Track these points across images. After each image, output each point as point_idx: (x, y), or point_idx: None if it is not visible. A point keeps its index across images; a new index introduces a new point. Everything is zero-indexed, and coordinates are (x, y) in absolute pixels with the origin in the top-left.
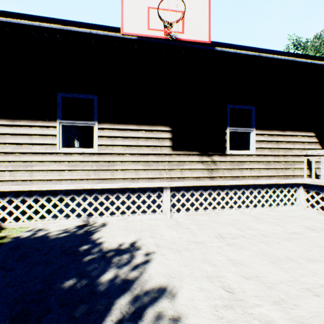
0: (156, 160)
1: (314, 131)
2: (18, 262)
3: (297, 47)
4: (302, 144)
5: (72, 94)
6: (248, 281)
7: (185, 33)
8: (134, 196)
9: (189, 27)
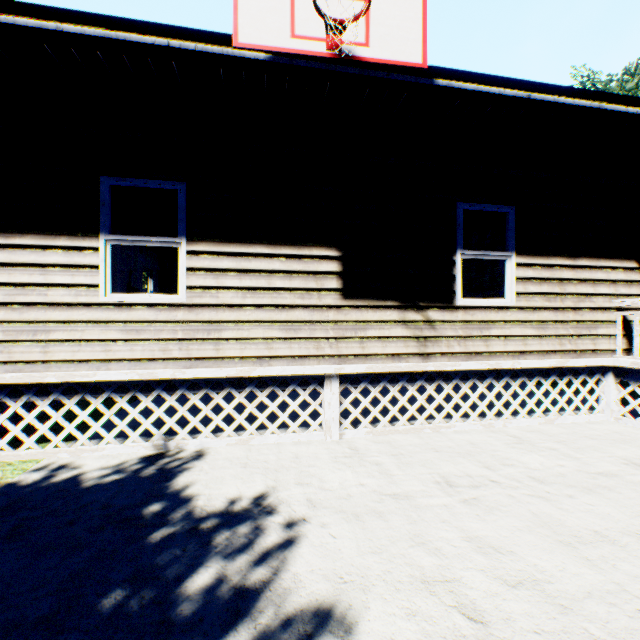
0: (308, 319)
1: (637, 258)
2: (8, 544)
3: None
4: (613, 284)
5: (132, 180)
6: (515, 592)
7: (372, 45)
8: (264, 395)
9: (381, 32)
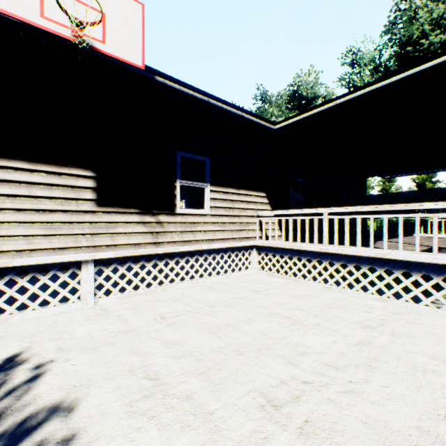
0: (68, 221)
1: (266, 191)
2: None
3: (265, 100)
4: (256, 204)
5: None
6: (179, 360)
7: (108, 44)
8: (25, 280)
9: (114, 38)
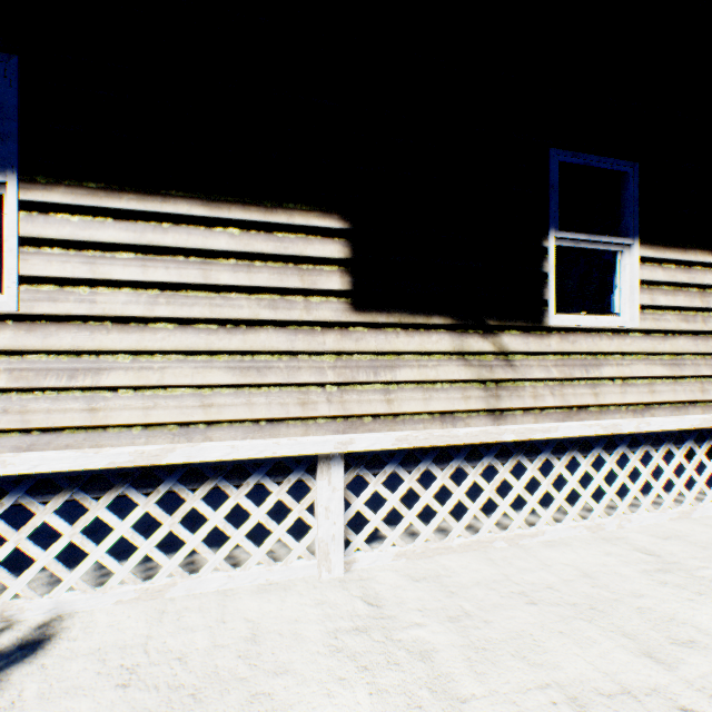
0: (286, 349)
1: None
2: None
3: None
4: None
5: None
6: None
7: None
8: (197, 496)
9: None
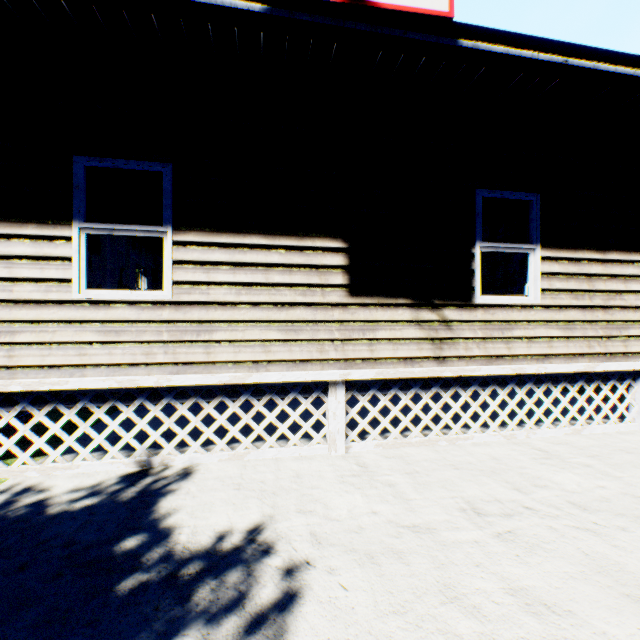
0: (311, 319)
1: None
2: None
3: None
4: None
5: (110, 160)
6: None
7: None
8: (261, 404)
9: None
